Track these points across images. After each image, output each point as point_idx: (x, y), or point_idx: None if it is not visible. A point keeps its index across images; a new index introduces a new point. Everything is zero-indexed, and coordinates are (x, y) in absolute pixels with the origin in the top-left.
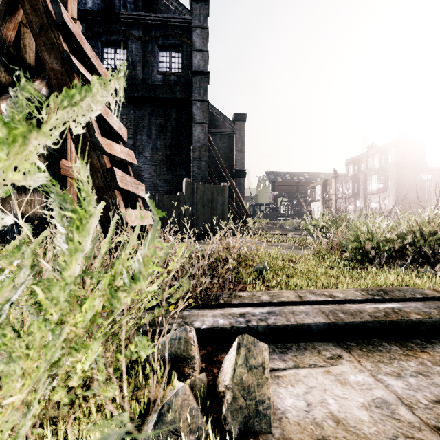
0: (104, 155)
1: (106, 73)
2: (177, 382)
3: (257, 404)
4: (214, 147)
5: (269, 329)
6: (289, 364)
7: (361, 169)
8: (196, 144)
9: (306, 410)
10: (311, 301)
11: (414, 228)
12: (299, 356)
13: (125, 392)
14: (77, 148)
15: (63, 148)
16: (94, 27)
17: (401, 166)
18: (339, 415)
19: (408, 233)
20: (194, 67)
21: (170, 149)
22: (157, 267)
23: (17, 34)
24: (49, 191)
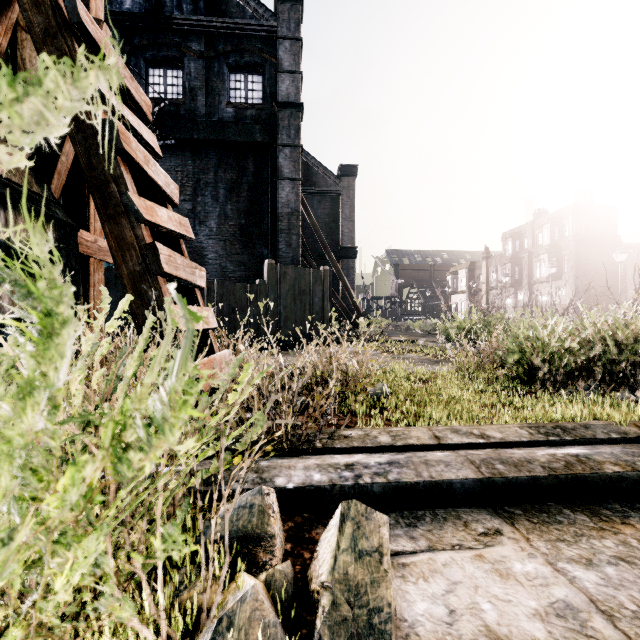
0: (141, 223)
1: (147, 102)
2: (245, 578)
3: (370, 614)
4: (311, 214)
5: (389, 489)
6: (421, 545)
7: (525, 246)
8: (283, 209)
9: (447, 622)
10: (453, 444)
11: (606, 333)
12: (436, 531)
13: (160, 597)
14: (101, 214)
15: (83, 213)
16: (134, 38)
17: (583, 242)
18: (499, 630)
19: (596, 340)
20: (280, 97)
21: (246, 217)
22: (217, 395)
23: (11, 42)
24: (2, 278)
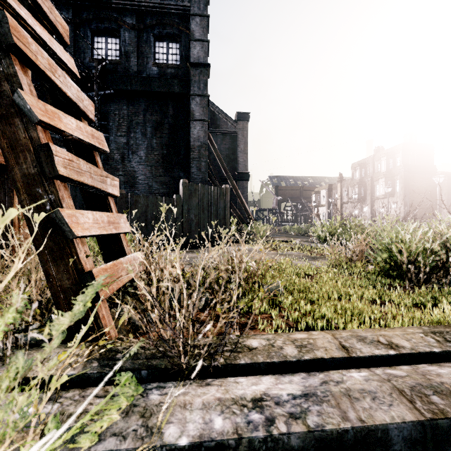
0: (37, 124)
1: (63, 25)
2: None
3: None
4: (215, 147)
5: (311, 441)
6: None
7: (368, 173)
8: (195, 142)
9: None
10: (363, 357)
11: None
12: None
13: None
14: None
15: None
16: (83, 13)
17: (410, 170)
18: None
19: None
20: (193, 59)
21: (167, 148)
22: (44, 354)
23: None
24: None
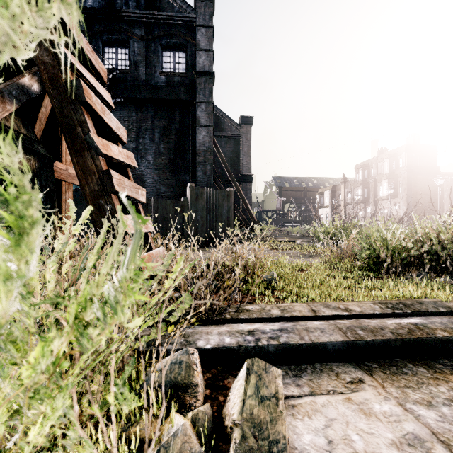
0: (99, 156)
1: (103, 69)
2: (177, 417)
3: (270, 445)
4: (220, 151)
5: (281, 349)
6: (305, 390)
7: (371, 174)
8: (201, 147)
9: (327, 450)
10: (325, 315)
11: (432, 235)
12: (315, 380)
13: (113, 433)
14: (70, 149)
15: (58, 149)
16: (94, 26)
17: (413, 171)
18: None
19: (425, 240)
20: (198, 68)
21: (174, 153)
22: (155, 281)
23: None
24: None
